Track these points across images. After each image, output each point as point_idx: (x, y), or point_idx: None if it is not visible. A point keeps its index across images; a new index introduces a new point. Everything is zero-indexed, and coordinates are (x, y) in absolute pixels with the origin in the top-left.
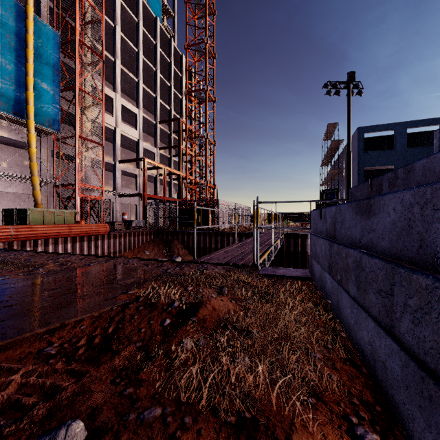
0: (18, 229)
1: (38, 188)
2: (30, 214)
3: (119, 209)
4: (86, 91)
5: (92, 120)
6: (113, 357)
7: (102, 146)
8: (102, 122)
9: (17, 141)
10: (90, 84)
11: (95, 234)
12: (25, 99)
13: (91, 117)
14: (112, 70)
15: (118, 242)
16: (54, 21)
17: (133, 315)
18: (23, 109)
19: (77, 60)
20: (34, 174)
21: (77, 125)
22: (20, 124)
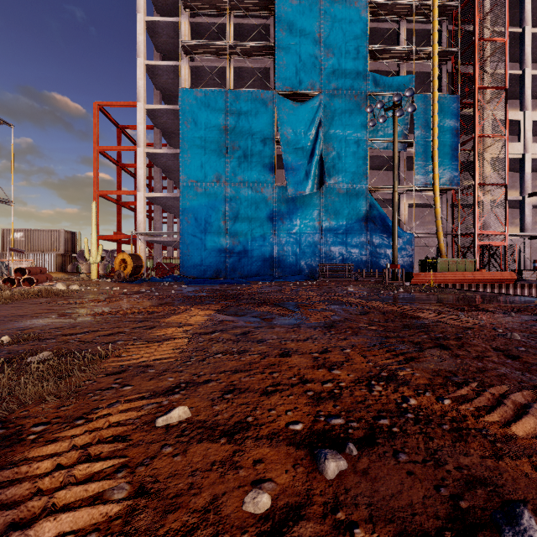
0: (435, 275)
1: (441, 241)
2: (438, 264)
3: (528, 254)
4: (485, 131)
5: (492, 162)
6: (522, 314)
7: (504, 186)
8: (504, 159)
9: (422, 204)
10: (489, 120)
11: (498, 282)
12: (432, 170)
13: (490, 156)
14: (518, 84)
15: (527, 293)
16: (452, 84)
17: (532, 308)
18: (430, 178)
19: (475, 110)
20: (439, 230)
21: (475, 174)
22: (427, 190)
